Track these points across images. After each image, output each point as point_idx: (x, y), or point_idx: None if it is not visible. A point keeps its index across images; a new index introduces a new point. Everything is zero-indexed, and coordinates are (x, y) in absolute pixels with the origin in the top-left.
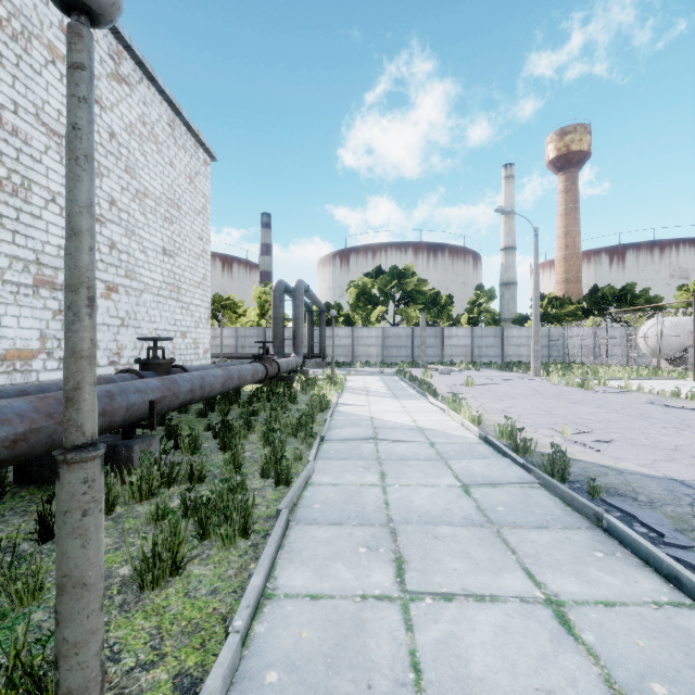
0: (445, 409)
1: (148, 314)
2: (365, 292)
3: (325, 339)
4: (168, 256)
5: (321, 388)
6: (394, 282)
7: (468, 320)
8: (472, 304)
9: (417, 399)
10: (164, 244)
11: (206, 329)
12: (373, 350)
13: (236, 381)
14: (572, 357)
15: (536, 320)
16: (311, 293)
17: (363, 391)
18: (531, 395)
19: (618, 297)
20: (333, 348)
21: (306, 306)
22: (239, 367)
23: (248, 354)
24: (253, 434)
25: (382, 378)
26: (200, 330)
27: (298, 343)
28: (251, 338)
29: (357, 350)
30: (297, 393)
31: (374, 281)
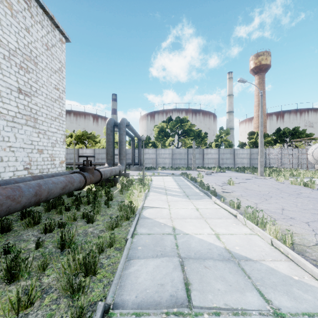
0: (238, 216)
1: (0, 135)
2: (162, 130)
3: (141, 155)
4: (24, 95)
5: (132, 191)
6: (178, 125)
7: (215, 145)
8: (218, 137)
9: (203, 198)
10: (19, 86)
11: (62, 148)
12: (167, 160)
13: (27, 199)
14: (270, 164)
15: (262, 144)
16: (131, 127)
17: (163, 190)
18: (281, 194)
19: (291, 133)
20: (144, 160)
21: (130, 136)
22: (43, 181)
23: (99, 163)
24: (19, 282)
25: (174, 178)
26: (56, 148)
27: (122, 157)
28: (102, 154)
29: (158, 160)
30: (113, 195)
31: (167, 125)
